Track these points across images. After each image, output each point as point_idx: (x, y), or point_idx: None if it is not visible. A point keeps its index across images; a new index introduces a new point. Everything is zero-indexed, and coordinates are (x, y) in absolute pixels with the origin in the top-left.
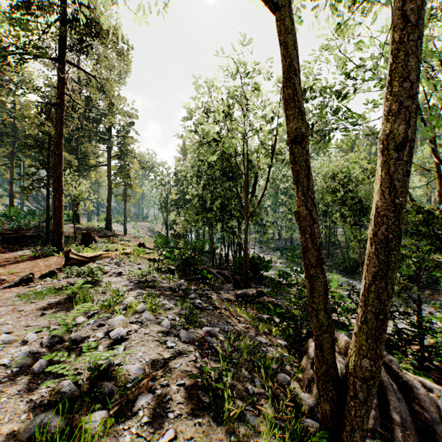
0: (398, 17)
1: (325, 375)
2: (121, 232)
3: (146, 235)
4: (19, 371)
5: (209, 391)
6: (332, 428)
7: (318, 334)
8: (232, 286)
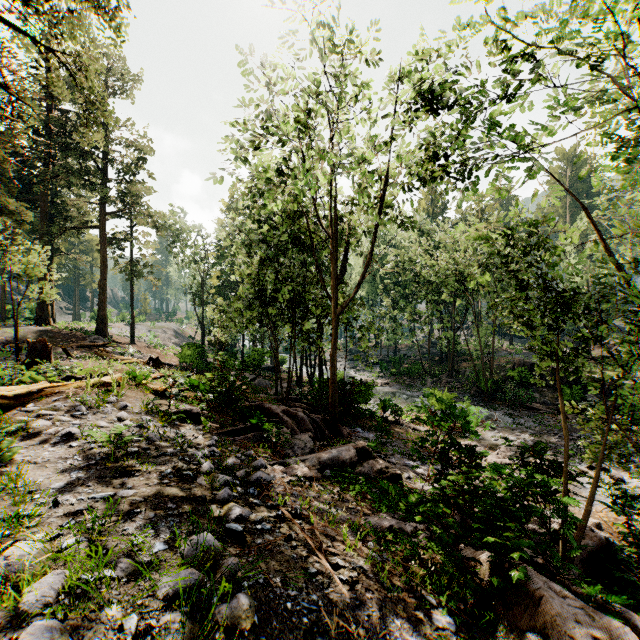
0: None
1: None
2: (126, 338)
3: (170, 343)
4: None
5: None
6: None
7: None
8: (311, 440)
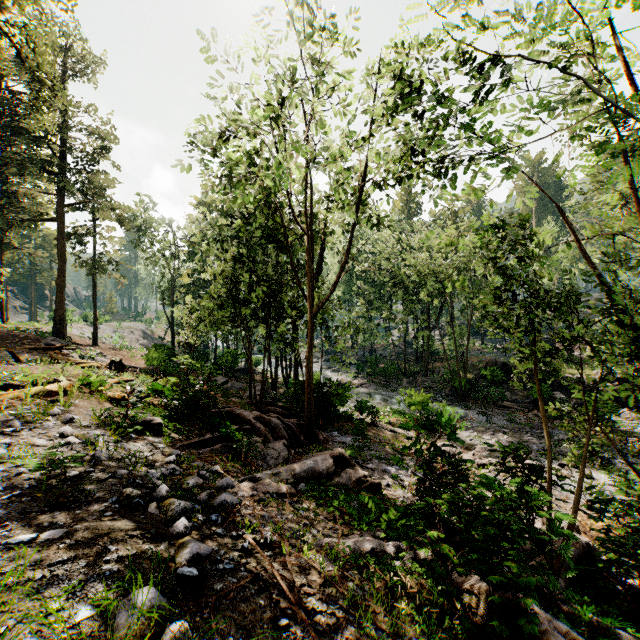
0: None
1: None
2: (88, 339)
3: (138, 345)
4: None
5: None
6: None
7: None
8: (285, 449)
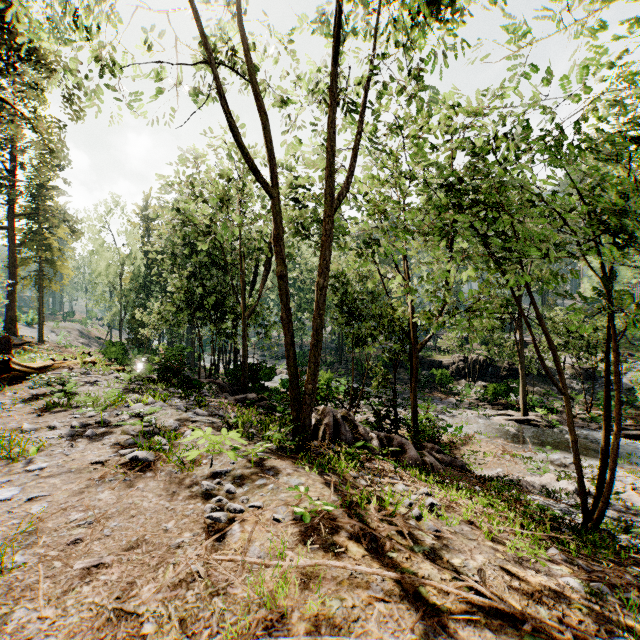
0: (323, 230)
1: (294, 398)
2: (31, 338)
3: (79, 343)
4: (72, 438)
5: (229, 427)
6: (297, 423)
7: (291, 379)
8: (229, 395)
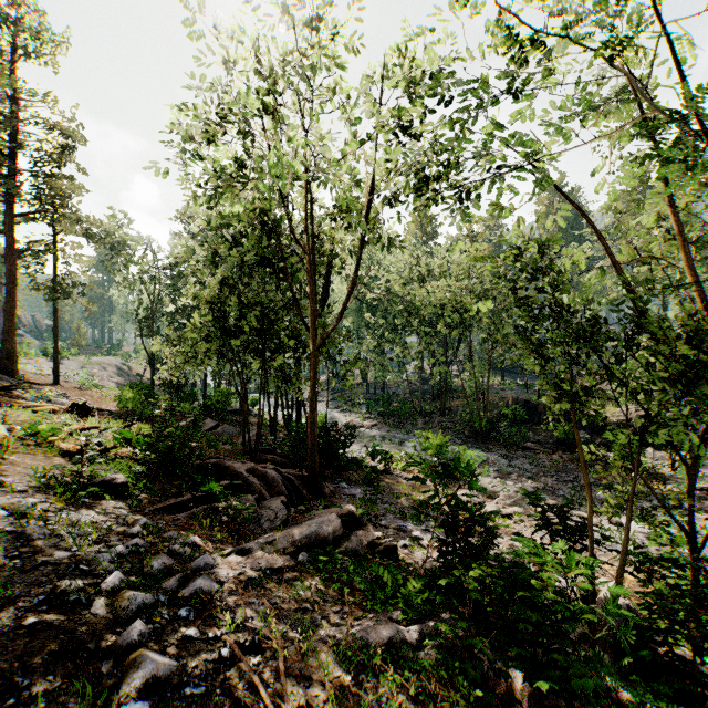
0: None
1: None
2: (47, 377)
3: (110, 383)
4: None
5: None
6: None
7: None
8: (283, 508)
